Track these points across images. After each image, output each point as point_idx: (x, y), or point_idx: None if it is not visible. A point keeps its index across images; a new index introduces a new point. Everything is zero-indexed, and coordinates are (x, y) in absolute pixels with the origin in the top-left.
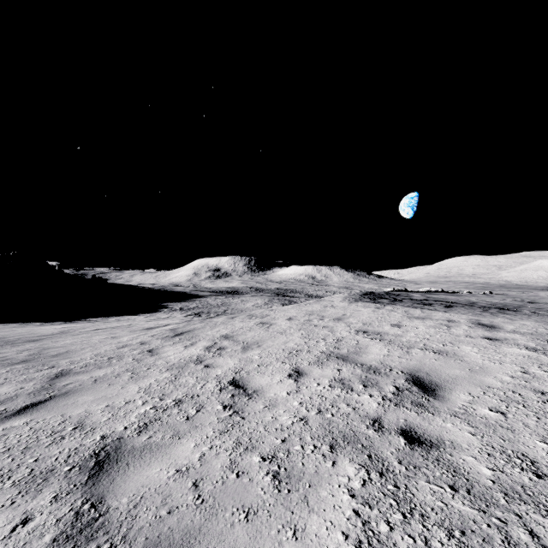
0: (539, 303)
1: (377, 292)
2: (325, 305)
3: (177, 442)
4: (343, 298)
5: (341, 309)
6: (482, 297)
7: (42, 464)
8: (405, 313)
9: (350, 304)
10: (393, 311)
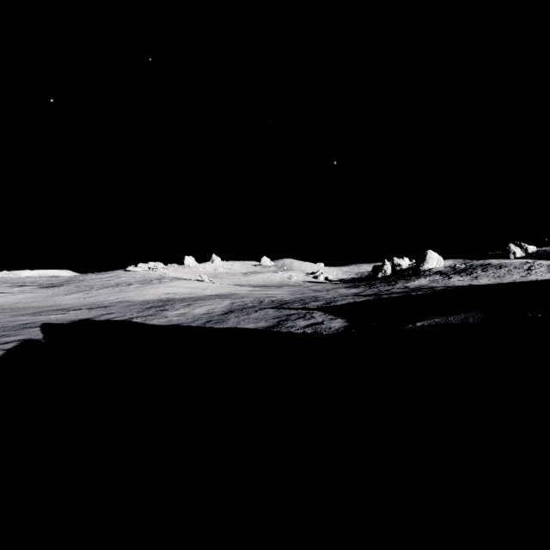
0: None
1: None
2: None
3: (5, 297)
4: None
5: None
6: None
7: (9, 298)
8: None
9: None
10: None
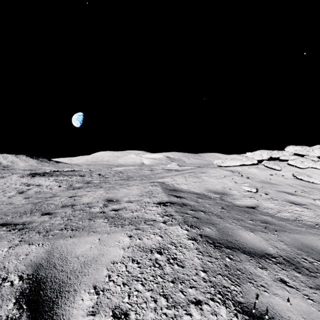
0: (92, 173)
1: (39, 172)
2: (7, 179)
3: None
4: (18, 176)
5: (15, 180)
6: (81, 172)
7: None
8: (39, 179)
9: (20, 178)
10: (36, 178)
